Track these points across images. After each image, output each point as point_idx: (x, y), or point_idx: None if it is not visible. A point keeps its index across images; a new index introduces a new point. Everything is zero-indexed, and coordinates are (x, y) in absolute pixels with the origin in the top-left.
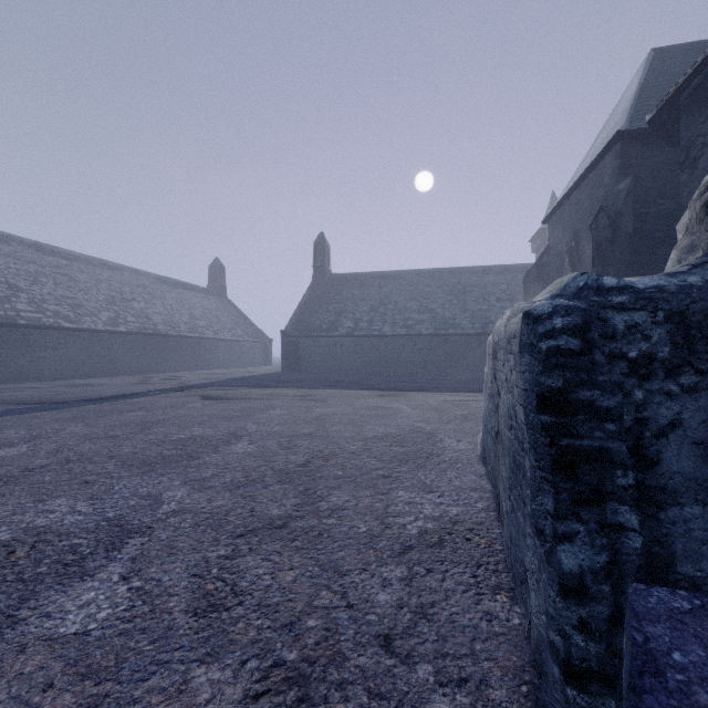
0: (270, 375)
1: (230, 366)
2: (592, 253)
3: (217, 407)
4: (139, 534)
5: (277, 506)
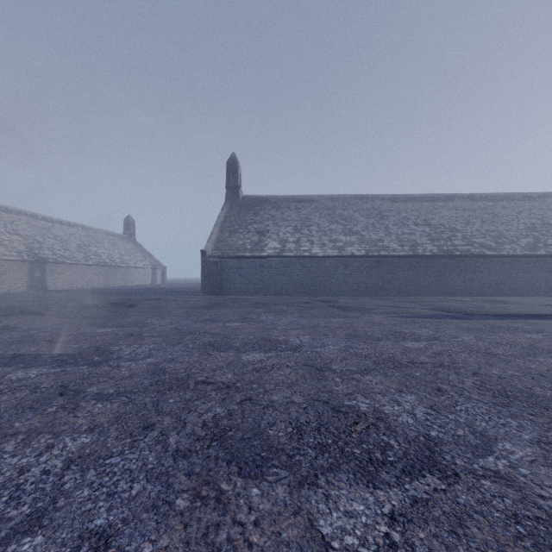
0: None
1: None
2: None
3: None
4: (440, 475)
5: None
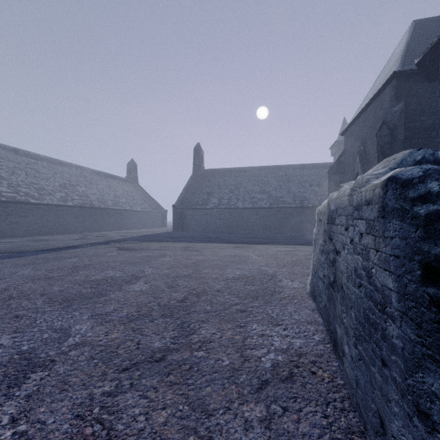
0: (165, 233)
1: (140, 228)
2: (377, 153)
3: (127, 255)
4: (42, 368)
5: (158, 338)
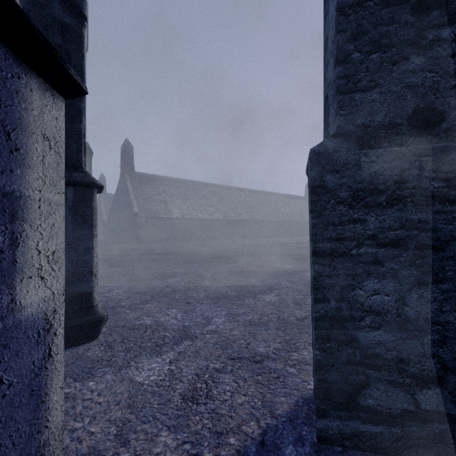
0: None
1: None
2: None
3: None
4: None
5: None
